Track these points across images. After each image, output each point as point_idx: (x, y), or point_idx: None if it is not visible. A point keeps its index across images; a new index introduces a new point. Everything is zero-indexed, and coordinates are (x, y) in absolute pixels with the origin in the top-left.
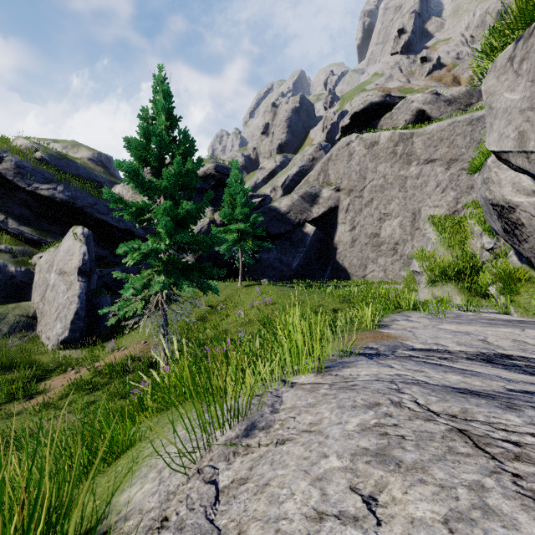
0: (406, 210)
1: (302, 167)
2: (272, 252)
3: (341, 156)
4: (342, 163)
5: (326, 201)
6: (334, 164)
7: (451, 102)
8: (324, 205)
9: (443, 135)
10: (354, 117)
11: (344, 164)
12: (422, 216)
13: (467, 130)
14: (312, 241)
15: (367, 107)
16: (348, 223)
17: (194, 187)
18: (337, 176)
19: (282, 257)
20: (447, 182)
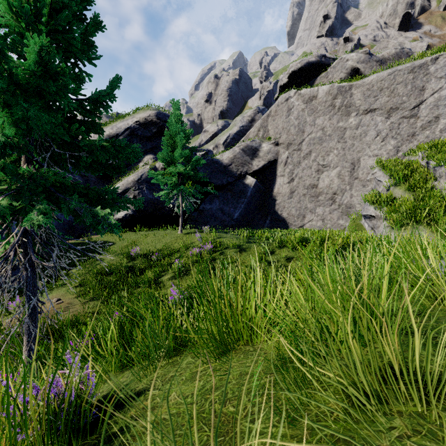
0: (345, 160)
1: (242, 127)
2: (215, 202)
3: (280, 112)
4: (281, 118)
5: (266, 155)
6: (274, 119)
7: (382, 62)
8: (264, 158)
9: (383, 84)
10: (292, 76)
11: (283, 119)
12: (361, 166)
13: (409, 78)
14: (252, 192)
15: (304, 66)
16: (286, 176)
17: (135, 134)
18: (276, 131)
19: (224, 207)
20: (387, 131)
